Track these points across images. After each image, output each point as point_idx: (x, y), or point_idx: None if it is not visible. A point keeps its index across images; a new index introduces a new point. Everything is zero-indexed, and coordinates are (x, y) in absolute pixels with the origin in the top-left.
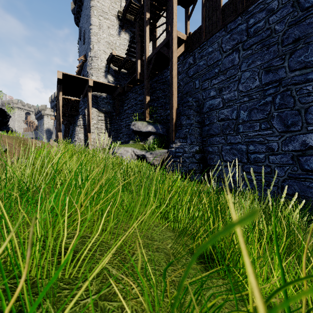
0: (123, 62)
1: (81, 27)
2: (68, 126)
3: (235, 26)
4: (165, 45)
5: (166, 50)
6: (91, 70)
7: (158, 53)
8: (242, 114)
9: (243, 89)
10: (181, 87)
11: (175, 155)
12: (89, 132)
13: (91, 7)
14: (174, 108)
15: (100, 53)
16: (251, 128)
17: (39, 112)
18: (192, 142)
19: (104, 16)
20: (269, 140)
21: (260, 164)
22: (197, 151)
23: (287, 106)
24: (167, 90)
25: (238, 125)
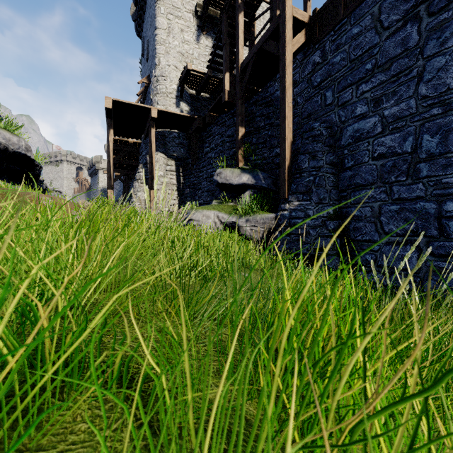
0: (204, 80)
1: (144, 37)
2: (127, 183)
3: None
4: (270, 37)
5: (272, 44)
6: (156, 96)
7: (259, 53)
8: (428, 142)
9: (429, 92)
10: (298, 107)
11: (290, 222)
12: (152, 189)
13: (156, 2)
14: (287, 141)
15: (170, 70)
16: (449, 167)
17: (92, 165)
18: (322, 199)
19: (176, 14)
20: None
21: None
22: (331, 215)
23: None
24: (274, 115)
25: (417, 165)
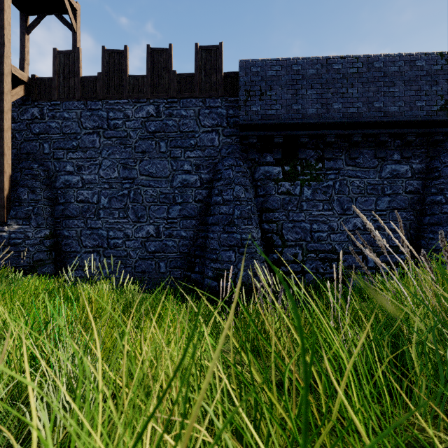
0: None
1: None
2: None
3: (96, 108)
4: None
5: None
6: None
7: None
8: (103, 200)
9: (104, 175)
10: (17, 142)
11: (10, 242)
12: None
13: None
14: (6, 174)
15: None
16: (112, 215)
17: None
18: (40, 225)
19: None
20: (126, 228)
21: (119, 249)
22: (48, 236)
23: (138, 201)
24: None
25: (99, 210)
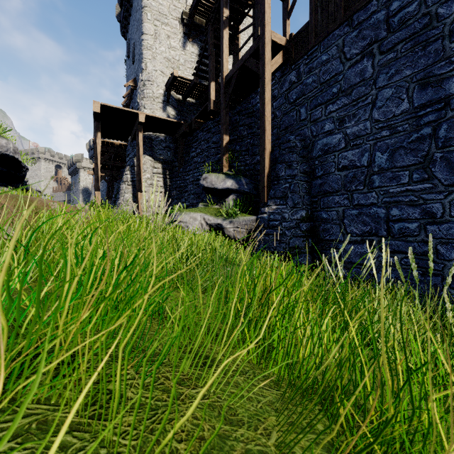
0: (190, 87)
1: (130, 39)
2: (111, 184)
3: (366, 16)
4: (252, 56)
5: (253, 63)
6: (143, 100)
7: (242, 69)
8: (379, 158)
9: (380, 117)
10: (277, 120)
11: (269, 224)
12: (140, 191)
13: (143, 8)
14: (266, 151)
15: (157, 75)
16: (395, 180)
17: (73, 164)
18: (296, 204)
19: (162, 21)
20: (427, 199)
21: (411, 239)
22: (304, 218)
23: None
24: (256, 126)
25: (371, 176)
